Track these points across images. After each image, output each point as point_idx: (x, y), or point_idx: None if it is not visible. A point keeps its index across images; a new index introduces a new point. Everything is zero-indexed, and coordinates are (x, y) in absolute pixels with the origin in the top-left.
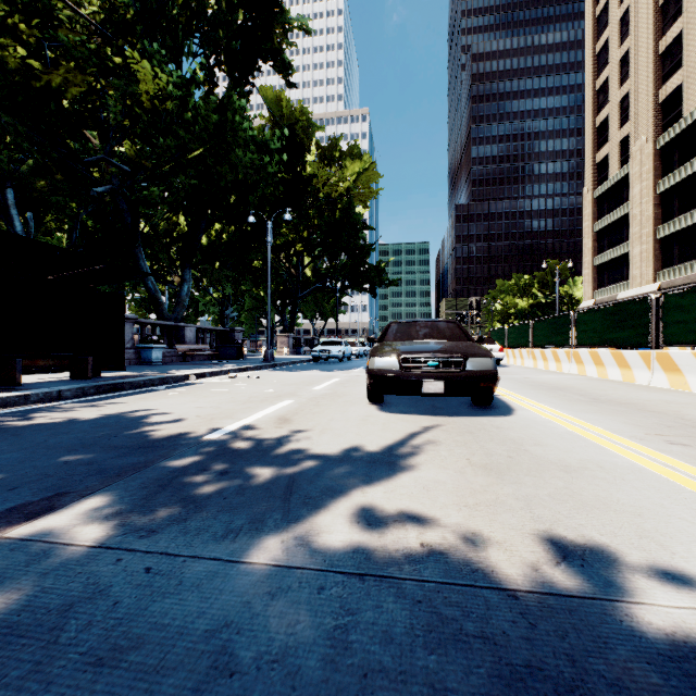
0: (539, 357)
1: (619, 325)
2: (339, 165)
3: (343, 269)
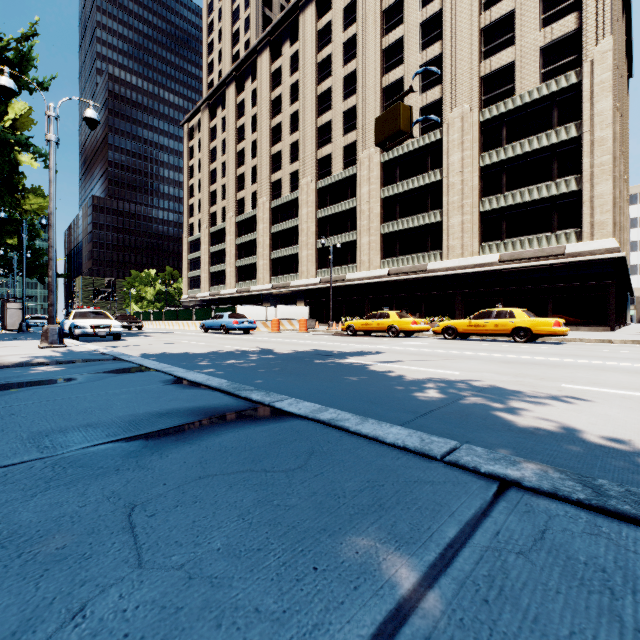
0: (155, 324)
1: (173, 315)
2: (21, 194)
3: (4, 257)
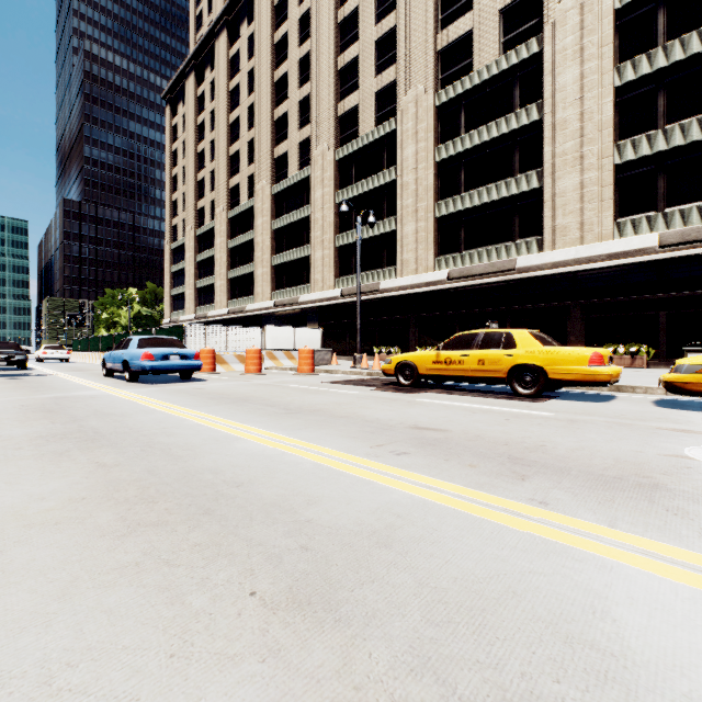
0: (92, 357)
1: (109, 343)
2: None
3: None
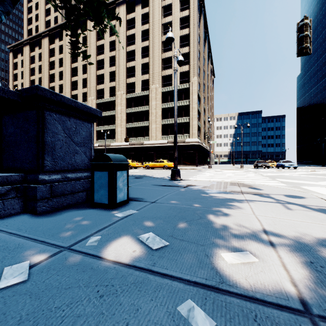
0: None
1: None
2: None
3: None
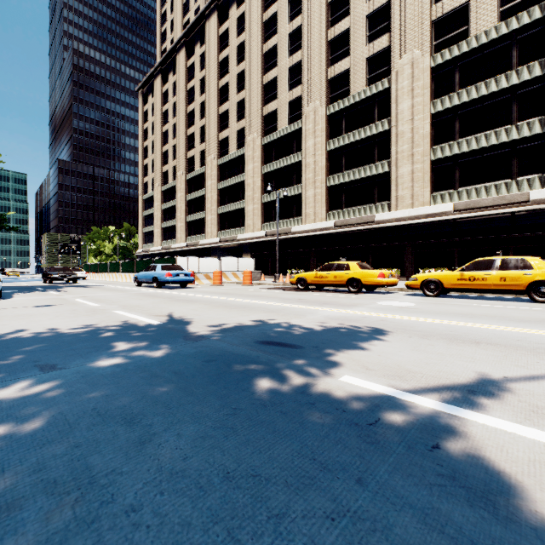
0: (101, 276)
1: (116, 267)
2: None
3: None
